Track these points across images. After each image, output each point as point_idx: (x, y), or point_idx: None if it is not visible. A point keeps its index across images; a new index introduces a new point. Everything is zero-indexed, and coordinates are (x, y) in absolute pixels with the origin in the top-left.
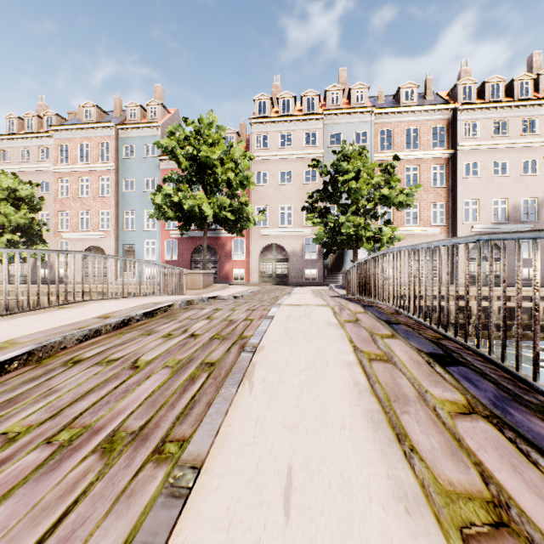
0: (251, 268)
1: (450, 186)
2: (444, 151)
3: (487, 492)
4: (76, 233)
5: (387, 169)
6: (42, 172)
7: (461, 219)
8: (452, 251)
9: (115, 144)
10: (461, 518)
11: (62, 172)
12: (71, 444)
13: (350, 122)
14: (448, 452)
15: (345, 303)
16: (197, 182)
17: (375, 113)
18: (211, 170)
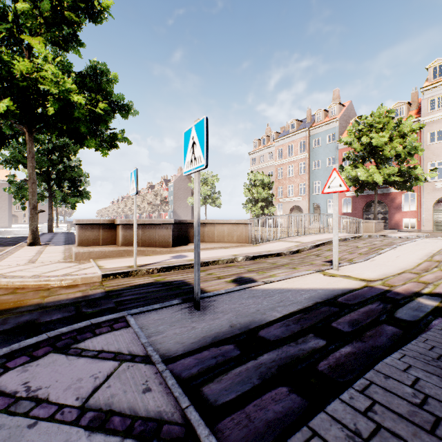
0: (422, 217)
1: None
2: None
3: (441, 260)
4: (286, 198)
5: None
6: (269, 166)
7: None
8: None
9: (307, 140)
10: (429, 260)
11: (279, 164)
12: (351, 253)
13: None
14: (440, 258)
15: None
16: (369, 157)
17: None
18: (380, 148)
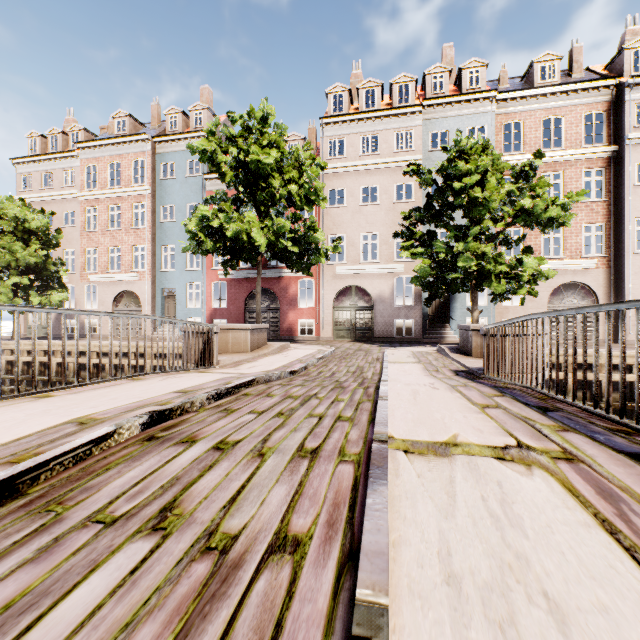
0: (322, 318)
1: (613, 199)
2: (602, 148)
3: None
4: (105, 275)
5: (524, 172)
6: (66, 200)
7: (630, 247)
8: (616, 293)
9: (151, 161)
10: None
11: (89, 199)
12: None
13: (460, 115)
14: None
15: (552, 429)
16: (248, 201)
17: (497, 100)
18: (265, 182)
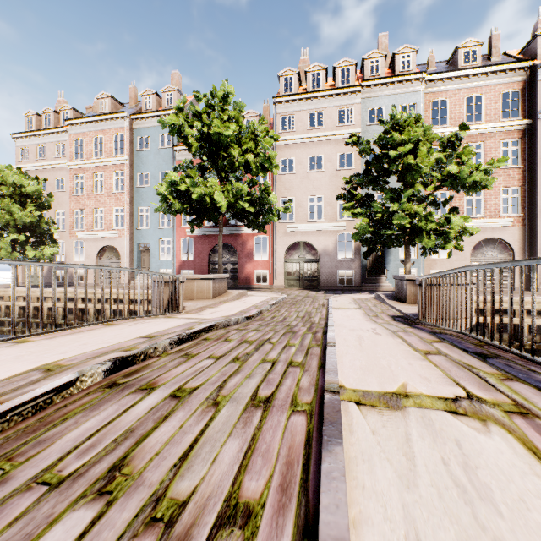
0: (275, 269)
1: (527, 166)
2: (518, 122)
3: None
4: (90, 232)
5: (451, 142)
6: (58, 169)
7: None
8: (530, 248)
9: (129, 135)
10: None
11: (77, 168)
12: None
13: (394, 94)
14: None
15: (496, 378)
16: (211, 169)
17: (426, 80)
18: (226, 152)
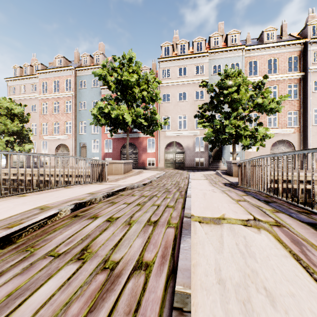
0: (159, 157)
1: (302, 99)
2: (297, 74)
3: None
4: (51, 136)
5: (258, 85)
6: (32, 99)
7: (311, 122)
8: (303, 145)
9: (74, 80)
10: None
11: (43, 98)
12: None
13: (227, 57)
14: None
15: (270, 211)
16: (122, 100)
17: (245, 50)
18: (131, 90)
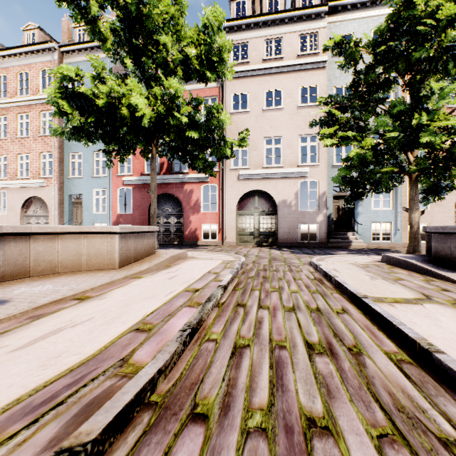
0: (225, 223)
1: None
2: None
3: None
4: (13, 181)
5: None
6: None
7: None
8: None
9: None
10: None
11: None
12: None
13: (366, 17)
14: None
15: None
16: (139, 83)
17: None
18: (156, 48)
